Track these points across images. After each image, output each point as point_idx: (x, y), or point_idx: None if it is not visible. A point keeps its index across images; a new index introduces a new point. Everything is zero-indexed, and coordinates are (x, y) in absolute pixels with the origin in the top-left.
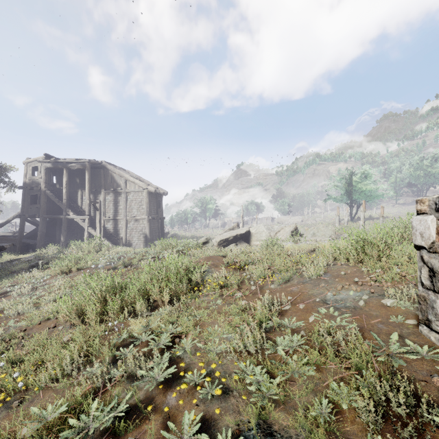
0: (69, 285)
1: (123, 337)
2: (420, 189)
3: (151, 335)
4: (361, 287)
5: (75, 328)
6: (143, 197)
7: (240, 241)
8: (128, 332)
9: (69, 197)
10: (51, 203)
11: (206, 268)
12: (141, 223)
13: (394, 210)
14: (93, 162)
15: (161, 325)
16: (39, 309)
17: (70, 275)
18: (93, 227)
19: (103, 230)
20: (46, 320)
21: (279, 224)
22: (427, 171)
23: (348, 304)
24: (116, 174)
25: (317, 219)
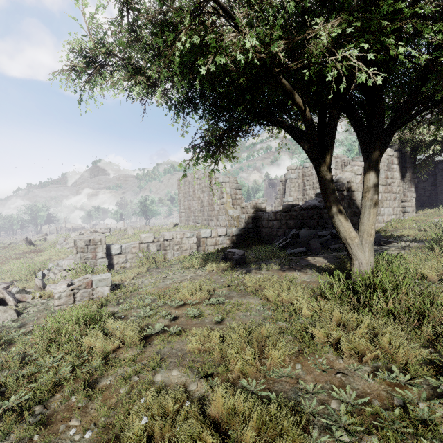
0: None
1: None
2: None
3: None
4: None
5: None
6: None
7: None
8: None
9: None
10: None
11: (2, 249)
12: None
13: None
14: None
15: None
16: None
17: None
18: None
19: None
20: None
21: None
22: None
23: None
24: None
25: None
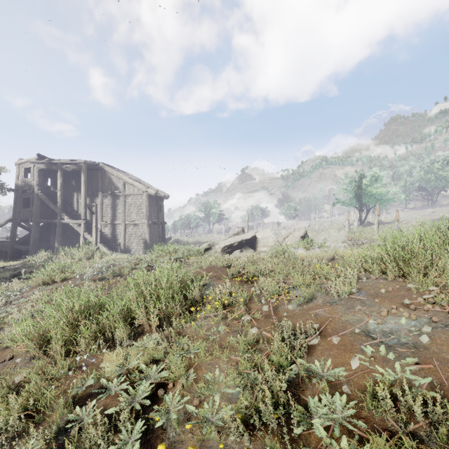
0: (47, 300)
1: (87, 384)
2: (430, 193)
3: (125, 383)
4: (414, 311)
5: (34, 363)
6: (143, 201)
7: (245, 247)
8: (97, 373)
9: (64, 200)
10: (45, 206)
11: (206, 281)
12: (141, 228)
13: (404, 215)
14: (89, 163)
15: (141, 366)
16: (2, 331)
17: (53, 286)
18: (90, 232)
19: (100, 236)
20: (5, 348)
21: (285, 229)
22: (438, 175)
23: (404, 340)
24: (114, 176)
25: (325, 224)
